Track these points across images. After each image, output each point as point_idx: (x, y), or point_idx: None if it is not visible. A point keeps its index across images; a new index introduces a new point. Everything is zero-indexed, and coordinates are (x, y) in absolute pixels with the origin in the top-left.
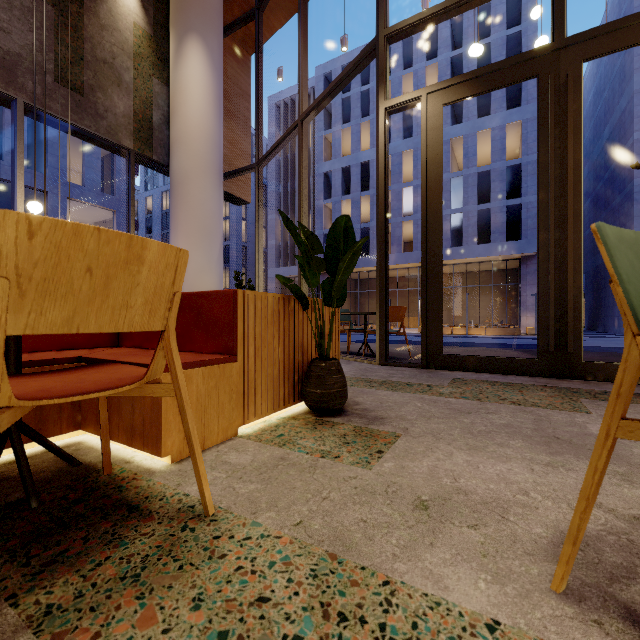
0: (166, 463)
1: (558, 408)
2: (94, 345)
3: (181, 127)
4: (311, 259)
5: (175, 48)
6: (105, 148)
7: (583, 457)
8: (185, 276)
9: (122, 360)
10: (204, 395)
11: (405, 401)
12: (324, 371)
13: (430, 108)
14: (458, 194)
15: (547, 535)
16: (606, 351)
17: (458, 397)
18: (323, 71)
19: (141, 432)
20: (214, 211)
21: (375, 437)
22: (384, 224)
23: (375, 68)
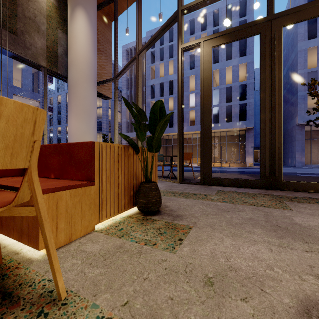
0: (43, 253)
1: (275, 207)
2: (8, 175)
3: (73, 56)
4: (140, 124)
5: (70, 13)
6: (30, 66)
7: (297, 239)
8: (75, 136)
9: (15, 186)
10: (71, 207)
11: (193, 204)
12: (148, 189)
13: (205, 48)
14: (216, 98)
15: (293, 304)
16: (287, 174)
17: (221, 201)
18: (150, 34)
19: (27, 233)
20: (91, 101)
21: (177, 229)
22: (181, 109)
23: (176, 34)
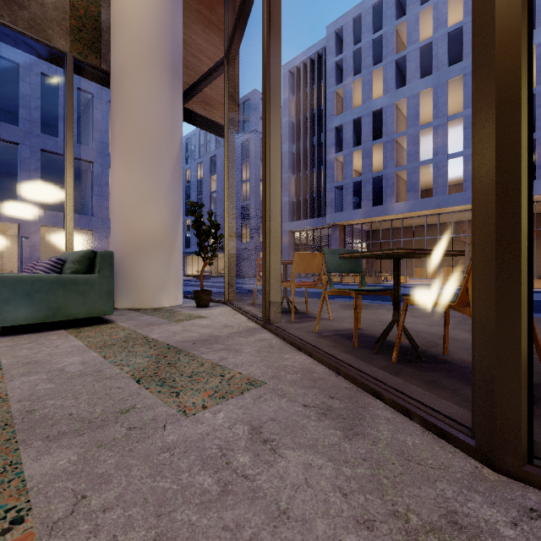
0: None
1: None
2: None
3: (117, 5)
4: None
5: None
6: (42, 57)
7: None
8: (121, 209)
9: None
10: None
11: None
12: None
13: None
14: None
15: None
16: None
17: None
18: (334, 28)
19: None
20: (162, 119)
21: None
22: None
23: (388, 11)
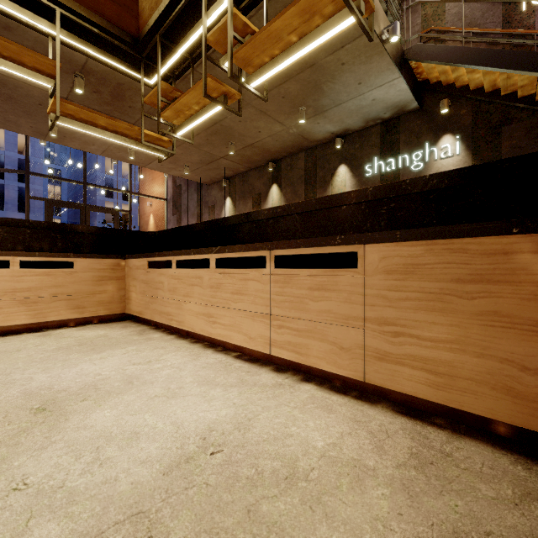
0: None
1: None
2: None
3: None
4: None
5: None
6: None
7: None
8: None
9: None
10: None
11: None
12: None
13: (48, 205)
14: None
15: None
16: None
17: None
18: None
19: None
20: None
21: None
22: None
23: None
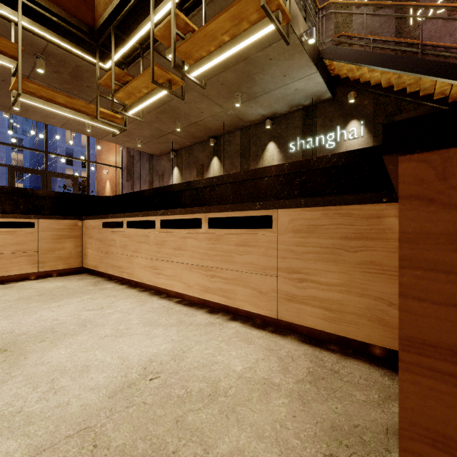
0: None
1: None
2: None
3: None
4: None
5: None
6: None
7: None
8: None
9: None
10: None
11: None
12: None
13: (12, 171)
14: None
15: None
16: None
17: None
18: None
19: None
20: None
21: None
22: None
23: None
